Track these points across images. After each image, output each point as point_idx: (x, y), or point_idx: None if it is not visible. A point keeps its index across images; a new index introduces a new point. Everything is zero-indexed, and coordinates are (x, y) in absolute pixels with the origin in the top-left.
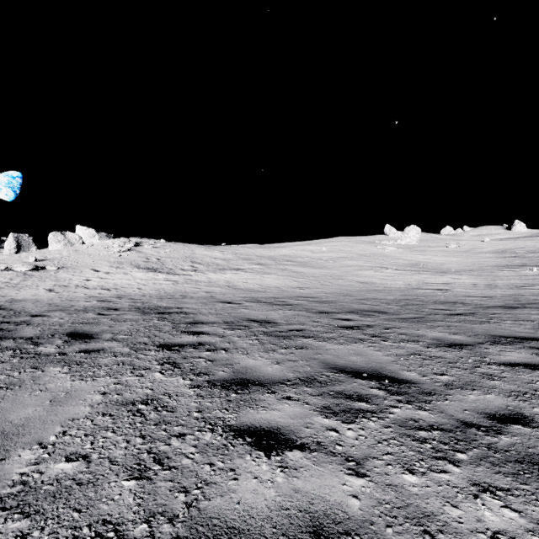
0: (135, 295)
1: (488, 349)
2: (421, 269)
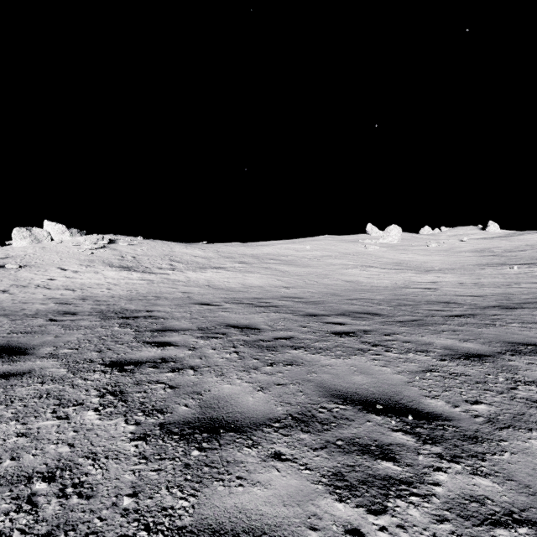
0: (102, 296)
1: (512, 361)
2: (405, 268)
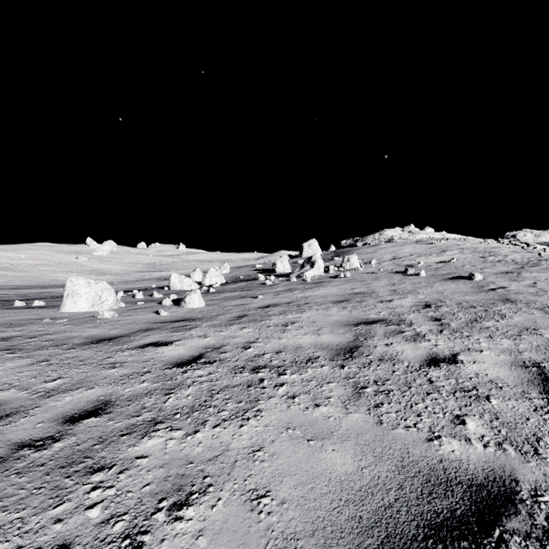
0: None
1: None
2: (95, 273)
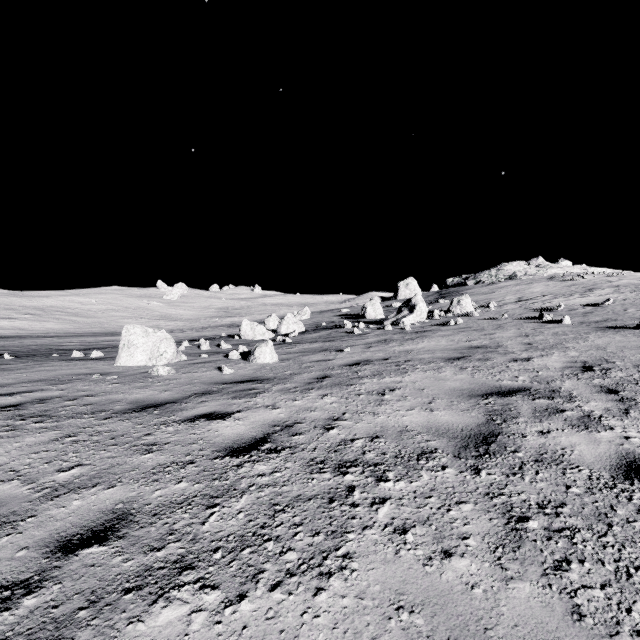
0: None
1: None
2: (165, 319)
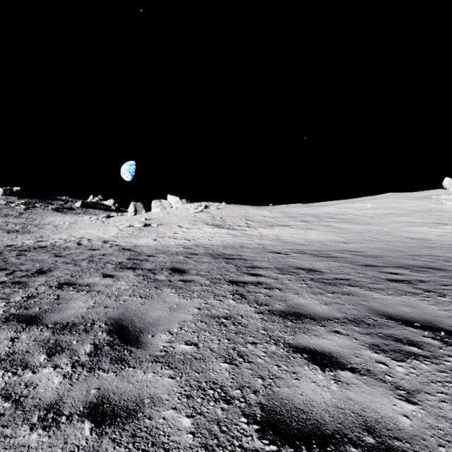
0: (206, 244)
1: None
2: None
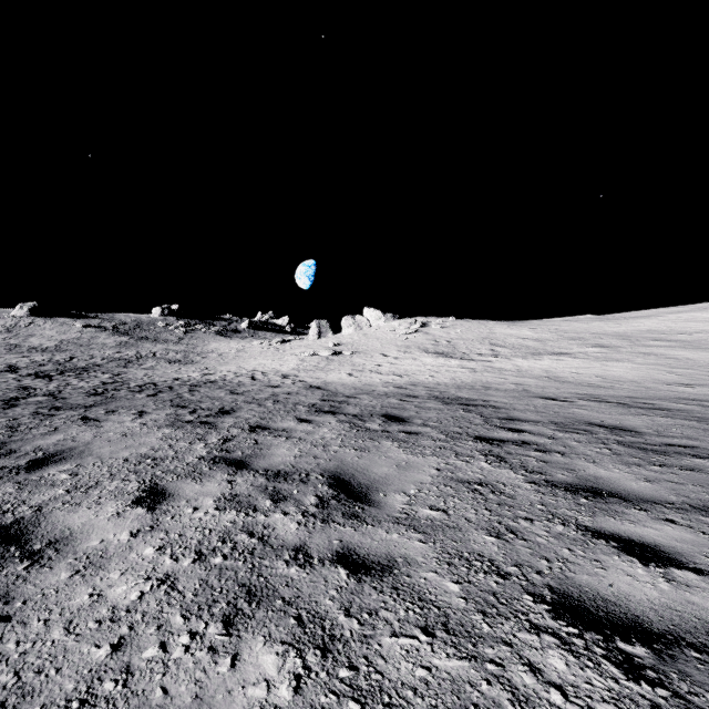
0: (428, 383)
1: None
2: None
